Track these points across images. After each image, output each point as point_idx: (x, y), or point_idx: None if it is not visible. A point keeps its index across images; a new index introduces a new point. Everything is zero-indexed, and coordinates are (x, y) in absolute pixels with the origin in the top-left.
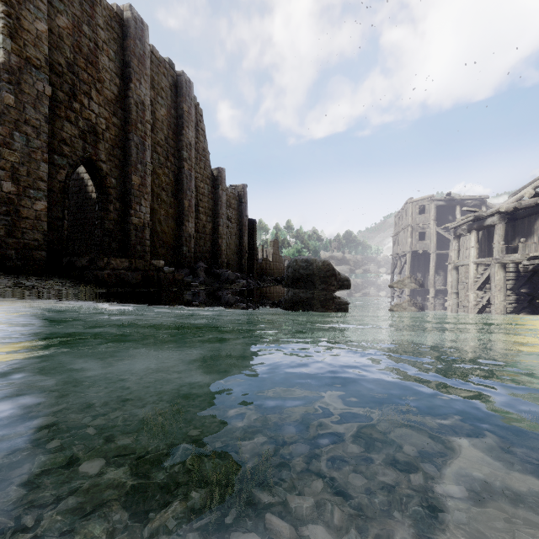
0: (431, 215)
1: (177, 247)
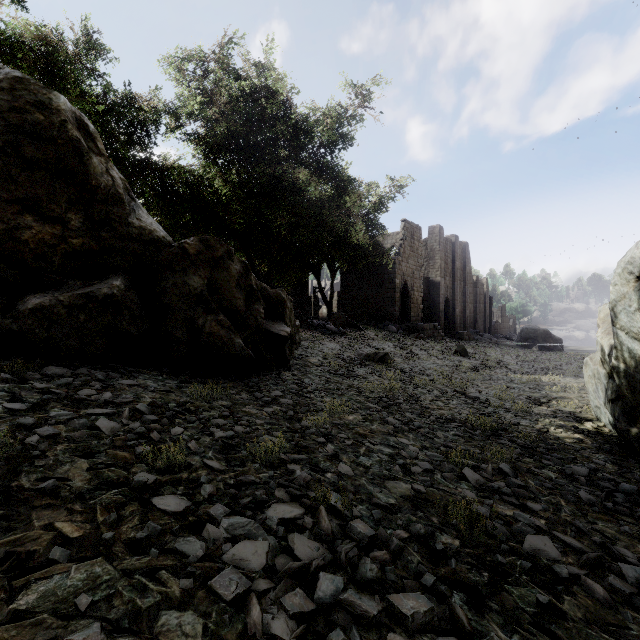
0: None
1: (463, 322)
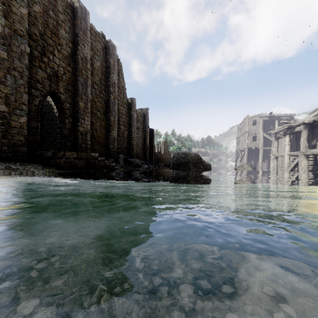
0: (260, 125)
1: (106, 145)
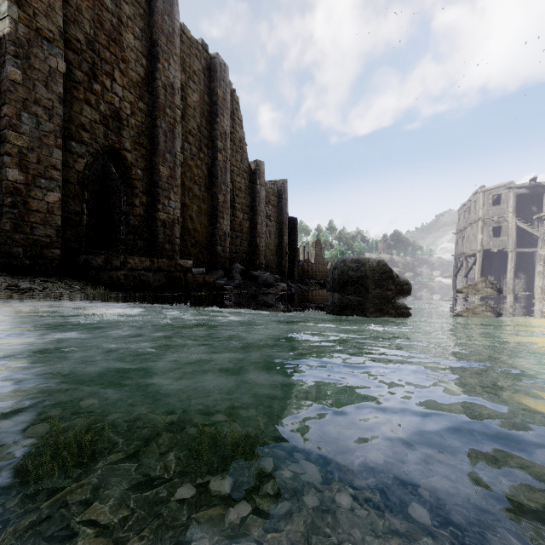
0: (509, 205)
1: (211, 246)
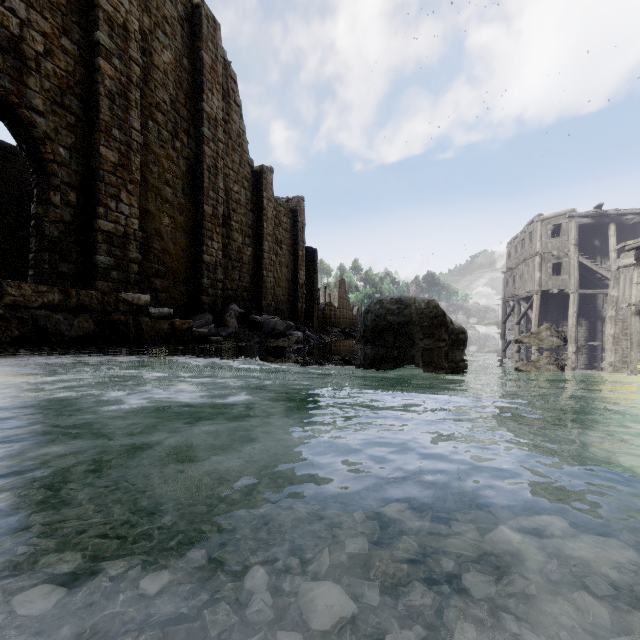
0: (571, 238)
1: (193, 278)
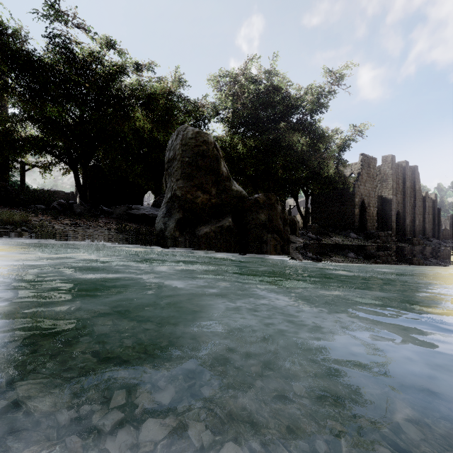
0: None
1: (412, 230)
